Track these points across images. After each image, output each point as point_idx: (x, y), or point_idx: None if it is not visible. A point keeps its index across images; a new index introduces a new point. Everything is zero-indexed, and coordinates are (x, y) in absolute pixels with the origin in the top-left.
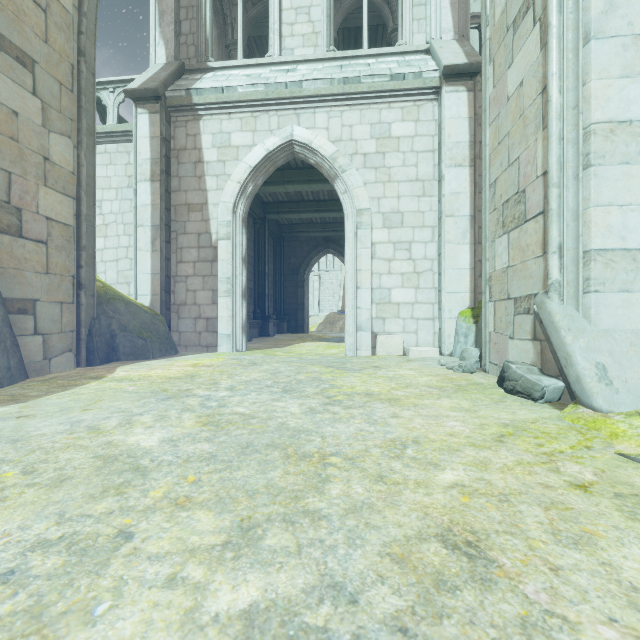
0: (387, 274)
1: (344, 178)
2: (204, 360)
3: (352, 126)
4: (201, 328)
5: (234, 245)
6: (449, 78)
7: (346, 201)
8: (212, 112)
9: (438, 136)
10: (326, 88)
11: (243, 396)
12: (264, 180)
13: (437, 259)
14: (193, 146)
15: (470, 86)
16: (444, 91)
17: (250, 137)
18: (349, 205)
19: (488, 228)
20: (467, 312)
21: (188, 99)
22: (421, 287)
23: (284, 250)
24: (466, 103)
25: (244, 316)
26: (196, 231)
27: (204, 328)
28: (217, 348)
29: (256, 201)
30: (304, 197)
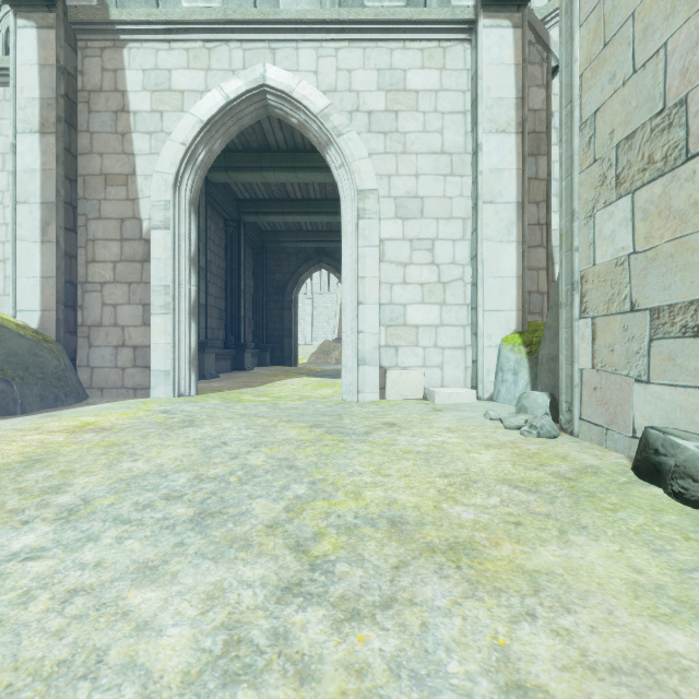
0: (401, 284)
1: (340, 144)
2: (109, 415)
3: (351, 71)
4: (125, 361)
5: (176, 237)
6: (489, 6)
7: (343, 179)
8: (142, 37)
9: (471, 92)
10: (314, 11)
11: (70, 551)
12: (224, 145)
13: (470, 264)
14: (113, 87)
15: (517, 20)
16: (482, 24)
17: (201, 78)
18: (347, 184)
19: (578, 197)
20: (514, 338)
21: (103, 12)
22: (448, 303)
23: (267, 264)
24: (511, 44)
25: (193, 343)
26: (117, 215)
27: (130, 361)
28: (150, 391)
29: (227, 196)
30: (290, 194)
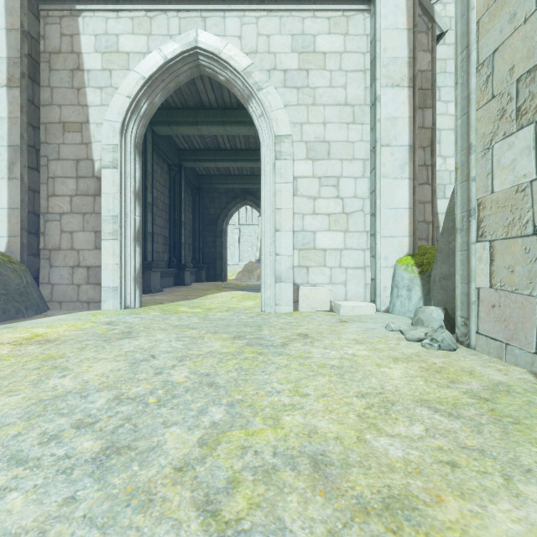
0: (311, 214)
1: (260, 97)
2: (59, 327)
3: (270, 36)
4: (80, 279)
5: (123, 175)
6: None
7: (263, 126)
8: (94, 7)
9: (370, 53)
10: None
11: None
12: (163, 98)
13: (369, 198)
14: (70, 49)
15: None
16: None
17: (144, 42)
18: (266, 131)
19: (474, 132)
20: (407, 260)
21: None
22: (350, 230)
23: (203, 201)
24: (404, 12)
25: (137, 264)
26: (73, 157)
27: (84, 279)
28: (101, 304)
29: (170, 146)
30: (221, 145)
